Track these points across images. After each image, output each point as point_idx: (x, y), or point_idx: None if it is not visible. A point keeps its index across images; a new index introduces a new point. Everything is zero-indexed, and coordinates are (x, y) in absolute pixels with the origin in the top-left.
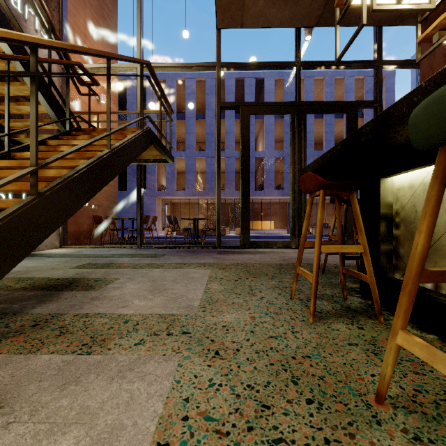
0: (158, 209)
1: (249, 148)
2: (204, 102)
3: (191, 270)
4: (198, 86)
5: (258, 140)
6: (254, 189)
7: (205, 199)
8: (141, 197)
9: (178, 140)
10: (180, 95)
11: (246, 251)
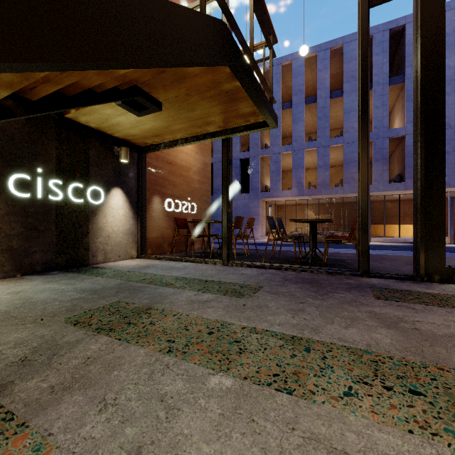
0: (261, 212)
1: (441, 62)
2: (314, 84)
3: (349, 434)
4: (308, 65)
5: (392, 116)
6: (387, 182)
7: (316, 199)
8: (228, 188)
9: (283, 135)
10: (286, 82)
11: (452, 297)
